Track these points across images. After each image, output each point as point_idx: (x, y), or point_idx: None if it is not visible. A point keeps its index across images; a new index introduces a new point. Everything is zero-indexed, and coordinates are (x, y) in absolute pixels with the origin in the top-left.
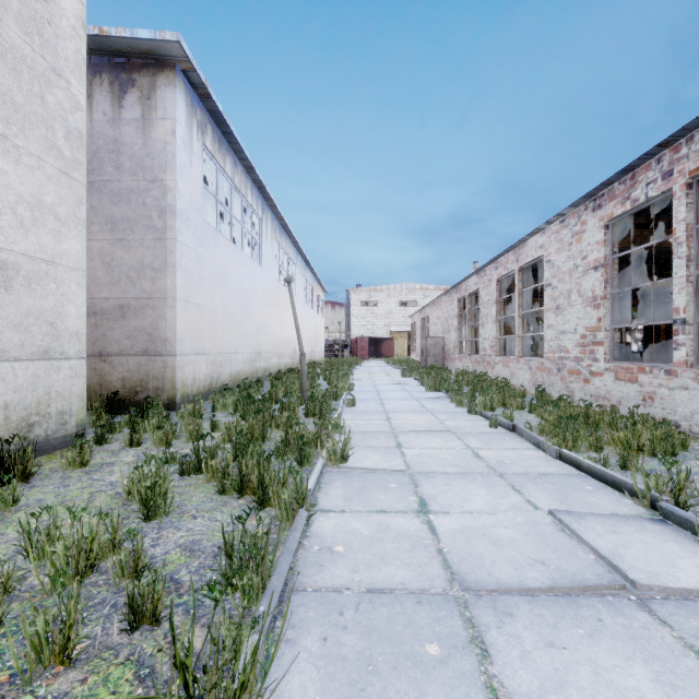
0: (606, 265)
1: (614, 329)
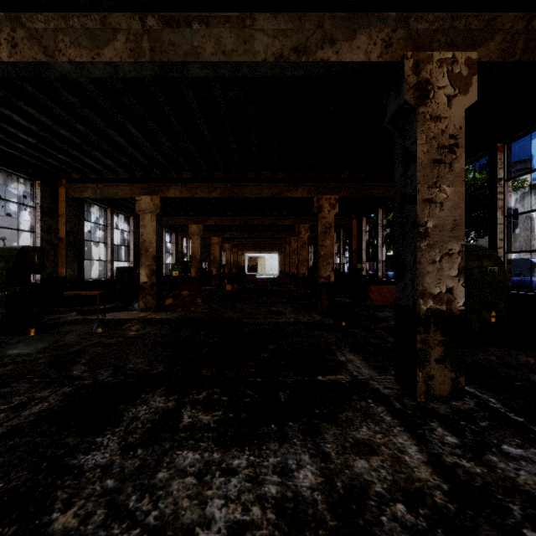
0: (128, 235)
1: (131, 262)
